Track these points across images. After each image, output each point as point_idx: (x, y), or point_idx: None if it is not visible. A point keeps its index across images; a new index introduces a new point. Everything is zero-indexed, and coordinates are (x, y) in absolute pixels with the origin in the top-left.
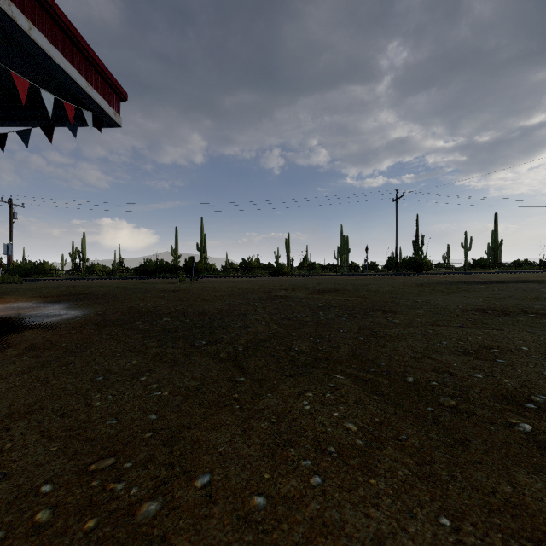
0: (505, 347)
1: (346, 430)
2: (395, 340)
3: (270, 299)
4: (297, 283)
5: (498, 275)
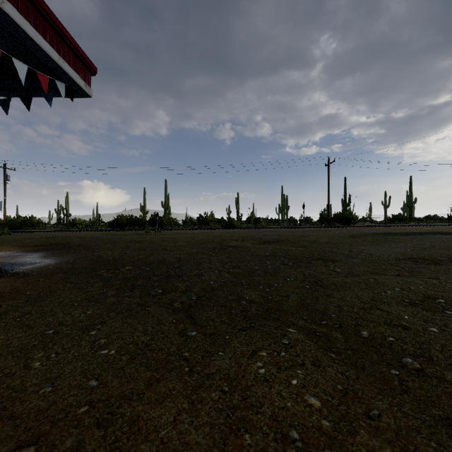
0: (449, 297)
1: (309, 405)
2: (340, 289)
3: (222, 249)
4: (245, 235)
5: (415, 227)
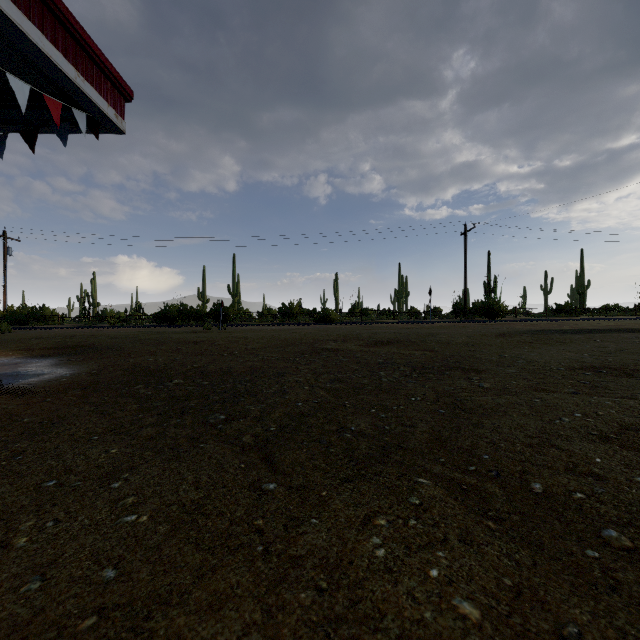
0: None
1: (461, 617)
2: (492, 415)
3: (314, 353)
4: (348, 333)
5: (590, 322)
